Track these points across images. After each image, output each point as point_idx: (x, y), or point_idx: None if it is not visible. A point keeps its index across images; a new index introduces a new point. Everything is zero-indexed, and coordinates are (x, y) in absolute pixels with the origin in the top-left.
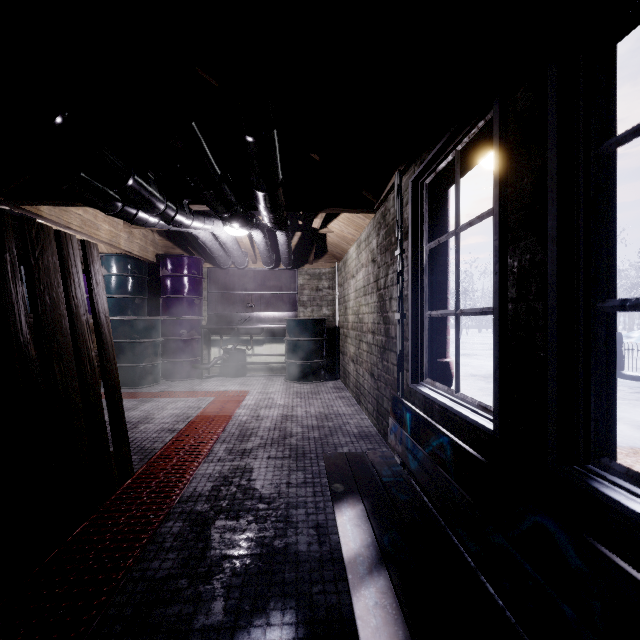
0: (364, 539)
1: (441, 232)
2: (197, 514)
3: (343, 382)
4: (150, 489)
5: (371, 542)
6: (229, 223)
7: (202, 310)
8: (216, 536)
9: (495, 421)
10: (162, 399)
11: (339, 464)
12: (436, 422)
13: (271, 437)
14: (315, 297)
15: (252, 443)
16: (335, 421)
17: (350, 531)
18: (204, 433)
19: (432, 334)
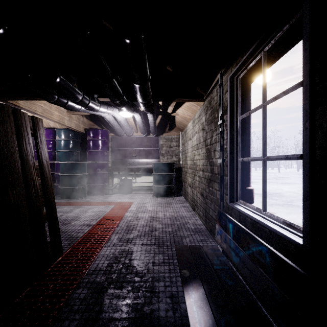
0: (206, 321)
1: (246, 110)
2: (97, 284)
3: (184, 197)
4: (71, 264)
5: (212, 324)
6: (120, 107)
7: (109, 158)
8: (107, 302)
9: (305, 238)
10: (86, 206)
11: (185, 254)
12: (248, 229)
13: (144, 230)
14: (169, 151)
15: (133, 234)
16: (181, 221)
17: (196, 313)
18: (106, 227)
19: (243, 172)
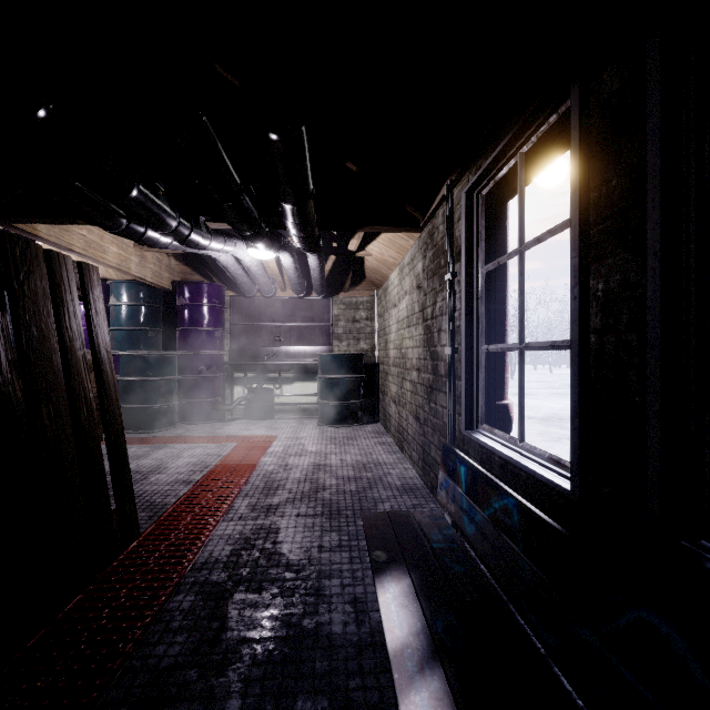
0: (412, 624)
1: (499, 253)
2: (212, 585)
3: (383, 426)
4: (158, 554)
5: (421, 628)
6: (252, 243)
7: (224, 344)
8: (234, 613)
9: (574, 480)
10: (178, 445)
11: (380, 526)
12: (496, 477)
13: (301, 490)
14: (351, 329)
15: (279, 497)
16: (375, 471)
17: (395, 613)
18: (224, 485)
19: (489, 372)
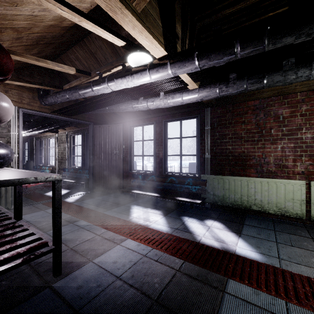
0: None
1: None
2: None
3: None
4: None
5: None
6: None
7: None
8: None
9: None
10: None
11: None
12: None
13: None
14: None
15: None
16: None
17: None
18: None
19: None
